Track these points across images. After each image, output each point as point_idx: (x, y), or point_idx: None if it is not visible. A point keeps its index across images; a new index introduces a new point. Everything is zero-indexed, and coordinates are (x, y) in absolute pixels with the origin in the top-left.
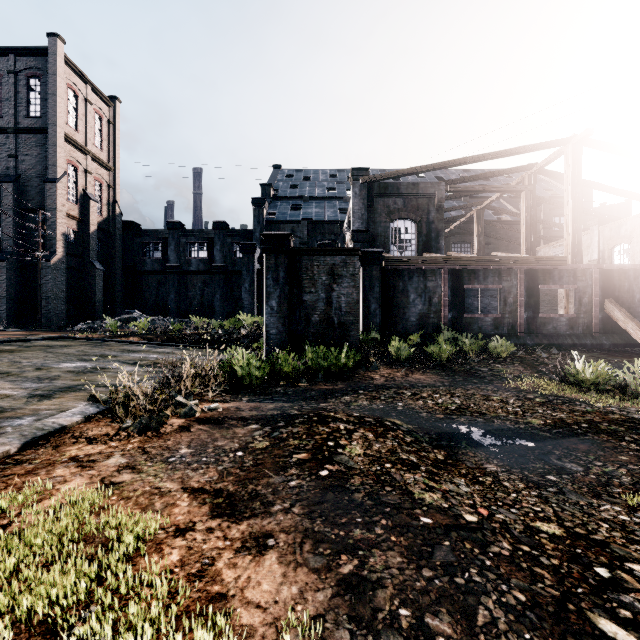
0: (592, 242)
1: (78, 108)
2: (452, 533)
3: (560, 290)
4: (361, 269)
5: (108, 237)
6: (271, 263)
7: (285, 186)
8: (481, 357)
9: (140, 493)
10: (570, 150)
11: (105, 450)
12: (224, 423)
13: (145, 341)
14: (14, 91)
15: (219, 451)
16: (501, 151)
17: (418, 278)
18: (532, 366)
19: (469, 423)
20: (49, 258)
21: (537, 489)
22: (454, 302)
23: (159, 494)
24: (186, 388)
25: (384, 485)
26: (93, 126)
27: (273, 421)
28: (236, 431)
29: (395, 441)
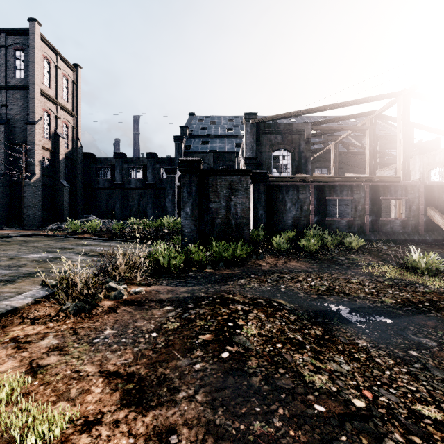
0: (415, 167)
1: (51, 72)
2: (346, 425)
3: (392, 201)
4: (251, 185)
5: (72, 163)
6: (186, 180)
7: (197, 128)
8: (339, 249)
9: (60, 377)
10: (401, 100)
11: (42, 331)
12: (145, 305)
13: (95, 237)
14: (5, 60)
15: (137, 332)
16: (352, 101)
17: (293, 192)
18: (378, 256)
19: (337, 302)
20: (30, 178)
21: (405, 365)
22: (319, 209)
23: (77, 379)
24: (120, 274)
25: (277, 367)
26: (61, 85)
27: (184, 303)
28: (153, 312)
29: (283, 321)
